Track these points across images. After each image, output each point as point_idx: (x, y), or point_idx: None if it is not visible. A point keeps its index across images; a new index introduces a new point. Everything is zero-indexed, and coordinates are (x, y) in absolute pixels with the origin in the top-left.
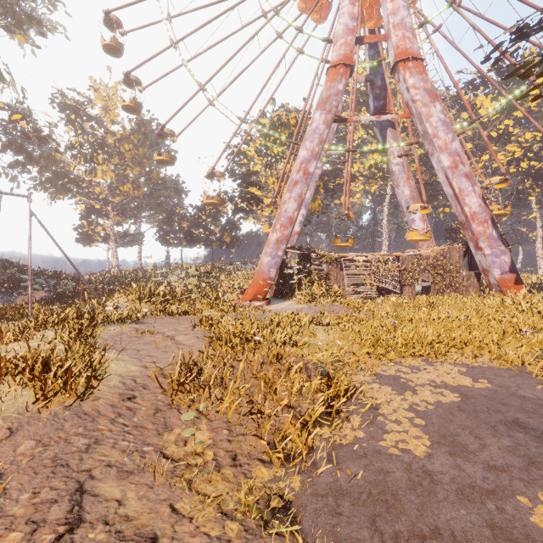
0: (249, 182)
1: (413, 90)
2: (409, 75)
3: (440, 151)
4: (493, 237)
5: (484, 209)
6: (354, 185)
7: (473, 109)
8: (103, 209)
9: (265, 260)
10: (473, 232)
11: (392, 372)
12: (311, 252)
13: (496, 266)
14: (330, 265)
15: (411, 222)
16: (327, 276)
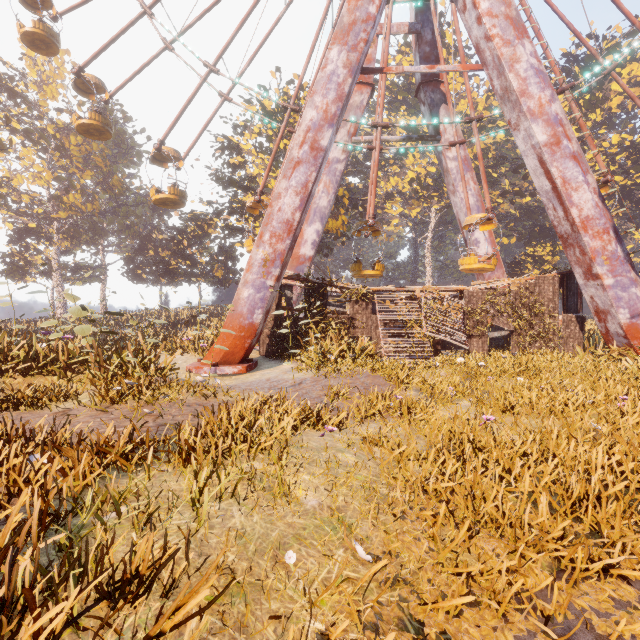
0: (240, 186)
1: (488, 19)
2: None
3: (532, 117)
4: (618, 258)
5: (603, 212)
6: (390, 206)
7: None
8: (42, 229)
9: (243, 295)
10: (585, 249)
11: None
12: (327, 284)
13: (623, 305)
14: (356, 304)
15: (474, 245)
16: (352, 322)
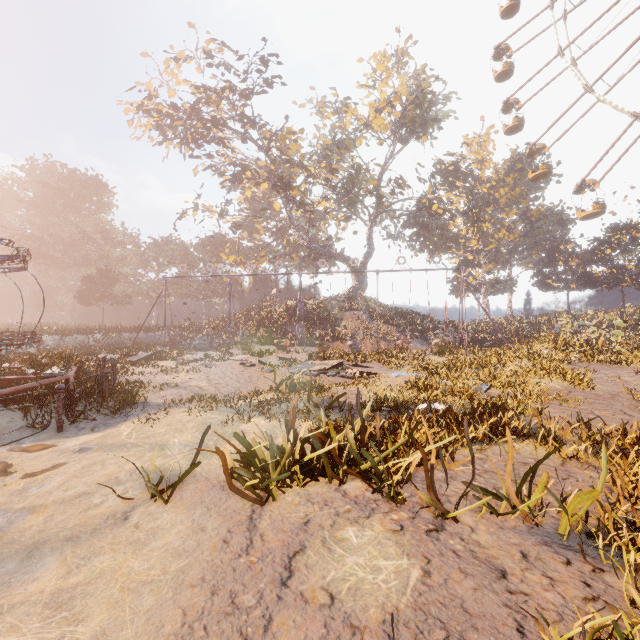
0: None
1: None
2: None
3: None
4: None
5: None
6: None
7: None
8: (474, 259)
9: None
10: None
11: None
12: None
13: None
14: None
15: None
16: None
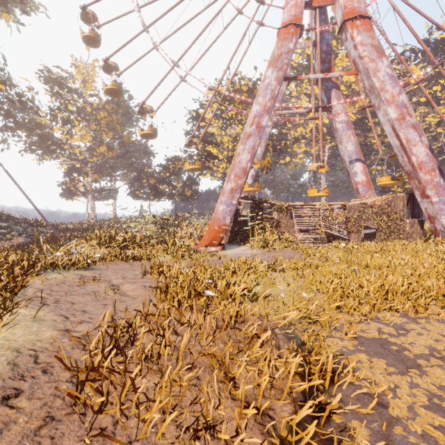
0: (206, 141)
1: (361, 47)
2: (356, 33)
3: (387, 104)
4: (440, 185)
5: (432, 159)
6: (297, 147)
7: (404, 76)
8: (82, 168)
9: (220, 208)
10: (420, 180)
11: (375, 334)
12: (263, 201)
13: (444, 213)
14: (280, 213)
15: (354, 175)
16: (278, 223)
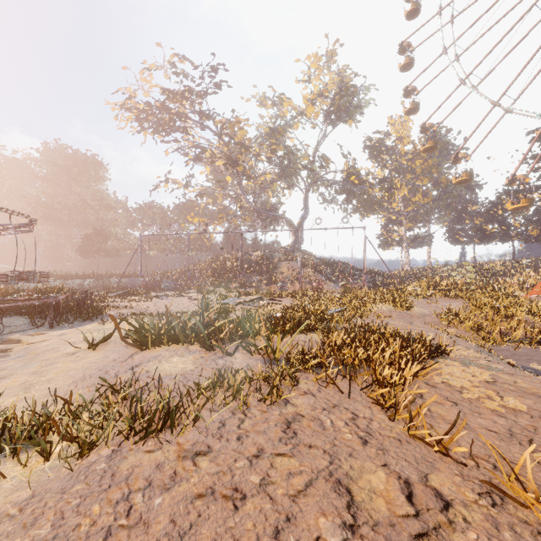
0: None
1: None
2: None
3: None
4: None
5: None
6: None
7: None
8: (397, 219)
9: None
10: None
11: None
12: None
13: None
14: None
15: None
16: None
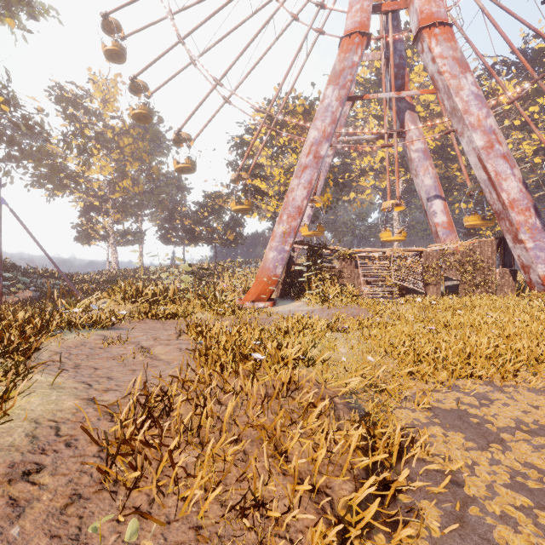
0: (252, 174)
1: (440, 60)
2: (435, 43)
3: (472, 129)
4: (536, 228)
5: (526, 196)
6: (364, 180)
7: (494, 95)
8: (102, 206)
9: (270, 256)
10: (512, 221)
11: (453, 405)
12: (322, 247)
13: (540, 262)
14: (343, 261)
15: (432, 215)
16: (340, 274)
